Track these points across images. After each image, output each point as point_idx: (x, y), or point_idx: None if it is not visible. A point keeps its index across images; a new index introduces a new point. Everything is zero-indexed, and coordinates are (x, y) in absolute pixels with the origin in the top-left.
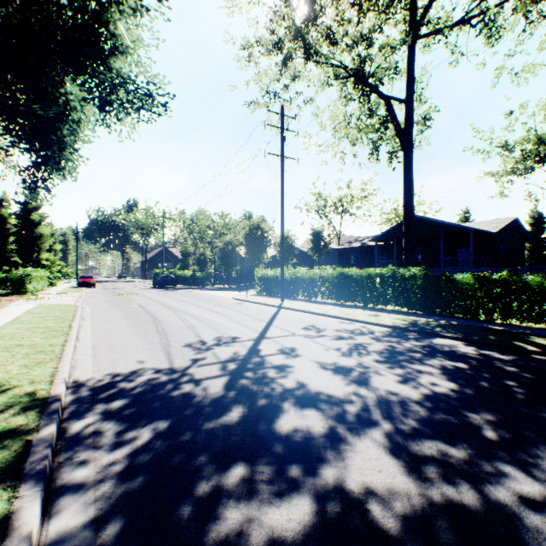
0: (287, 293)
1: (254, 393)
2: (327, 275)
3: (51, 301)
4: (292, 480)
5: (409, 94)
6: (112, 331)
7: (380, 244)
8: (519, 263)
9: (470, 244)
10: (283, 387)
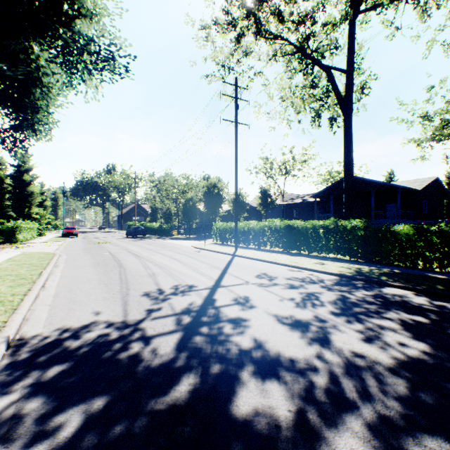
0: (239, 242)
1: (208, 356)
2: (275, 226)
3: (35, 249)
4: None
5: (350, 64)
6: (78, 279)
7: (318, 200)
8: (439, 216)
9: (398, 200)
10: (239, 348)
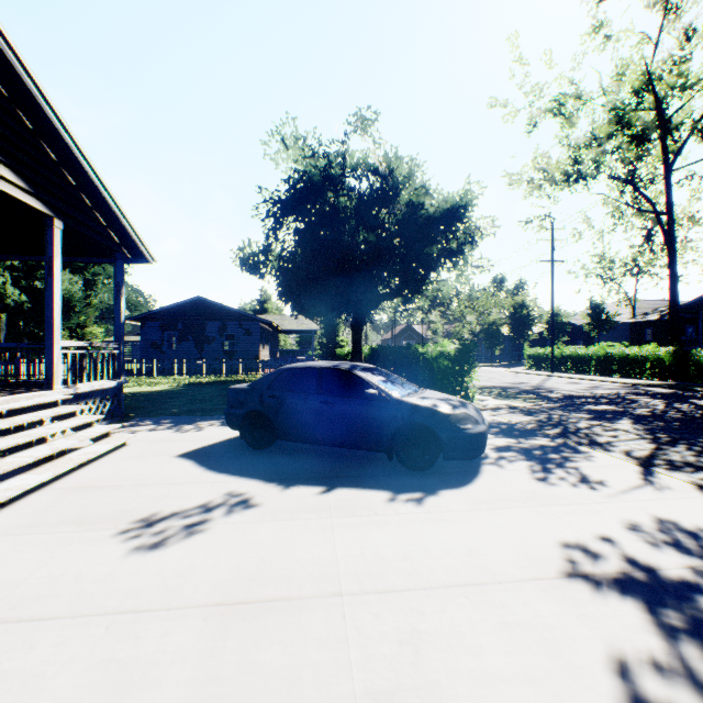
0: (555, 368)
1: (544, 389)
2: (593, 353)
3: None
4: (557, 394)
5: (668, 210)
6: None
7: (685, 316)
8: None
9: None
10: (554, 389)
